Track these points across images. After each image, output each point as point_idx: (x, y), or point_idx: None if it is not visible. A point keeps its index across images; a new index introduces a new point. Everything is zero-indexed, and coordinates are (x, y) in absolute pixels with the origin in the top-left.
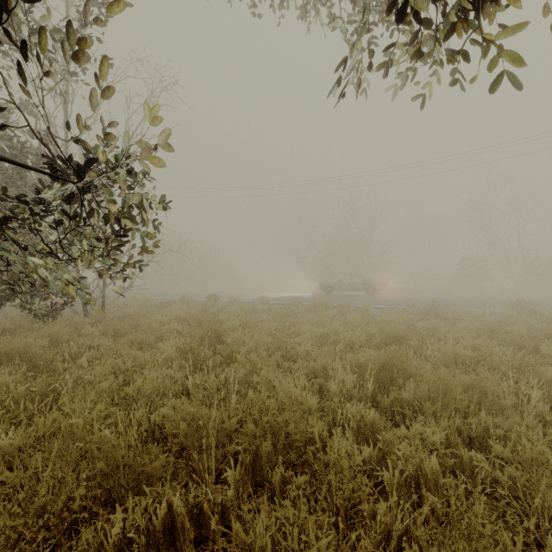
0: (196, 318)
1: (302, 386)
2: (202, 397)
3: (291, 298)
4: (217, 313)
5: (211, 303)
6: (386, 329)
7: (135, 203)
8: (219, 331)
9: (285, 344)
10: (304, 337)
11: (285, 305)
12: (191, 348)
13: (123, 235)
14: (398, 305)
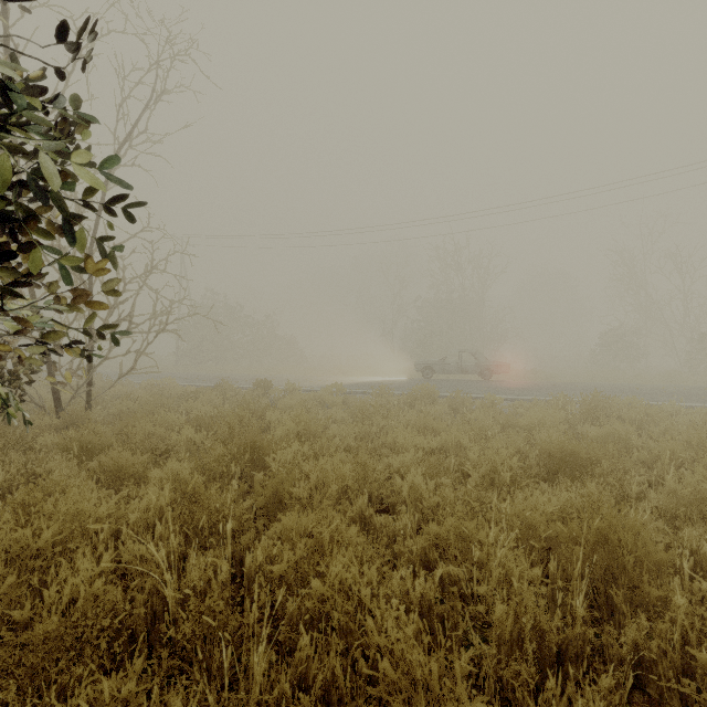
0: (223, 423)
1: (421, 595)
2: (190, 634)
3: (376, 385)
4: (265, 410)
5: (260, 392)
6: (548, 443)
7: (27, 175)
8: (260, 447)
9: (375, 474)
10: (407, 458)
11: (367, 395)
12: (194, 492)
13: (1, 253)
14: (533, 395)
